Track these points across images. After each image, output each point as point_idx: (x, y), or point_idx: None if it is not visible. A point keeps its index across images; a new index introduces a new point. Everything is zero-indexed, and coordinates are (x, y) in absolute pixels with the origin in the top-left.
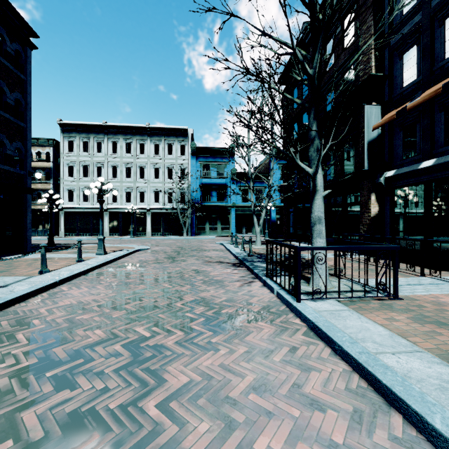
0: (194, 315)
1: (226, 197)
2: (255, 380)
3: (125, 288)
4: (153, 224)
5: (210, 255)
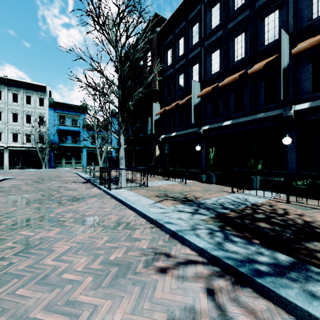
0: (62, 199)
1: (79, 140)
2: (87, 207)
3: (14, 196)
4: (11, 160)
5: (67, 179)
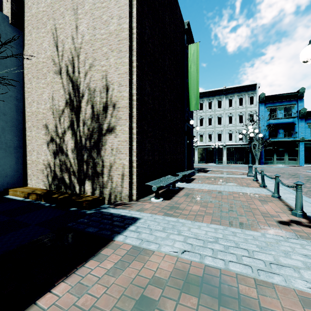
0: None
1: (295, 133)
2: None
3: None
4: (227, 156)
5: None
